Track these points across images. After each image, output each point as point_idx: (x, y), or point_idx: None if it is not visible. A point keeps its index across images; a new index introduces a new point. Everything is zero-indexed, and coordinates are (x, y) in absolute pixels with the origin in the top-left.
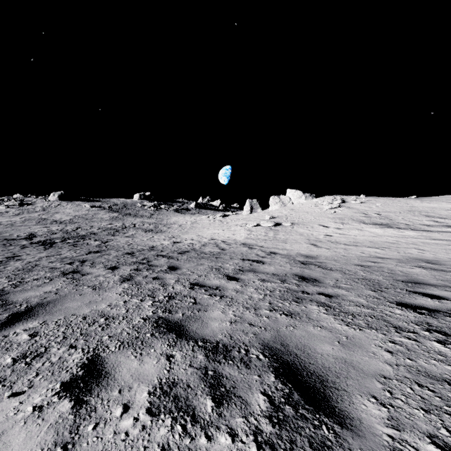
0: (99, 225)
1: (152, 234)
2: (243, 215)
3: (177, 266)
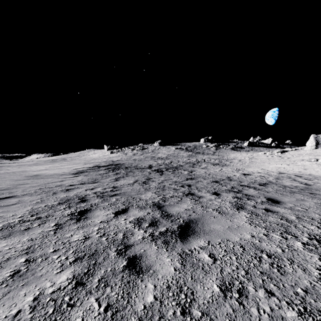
0: (182, 160)
1: (219, 167)
2: (305, 150)
3: (274, 198)
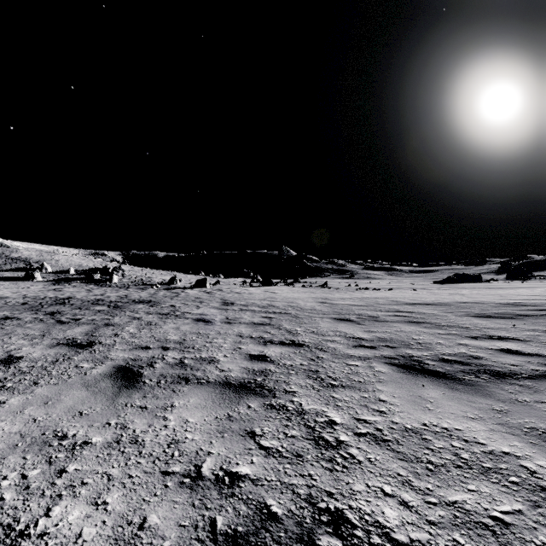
0: None
1: None
2: None
3: None
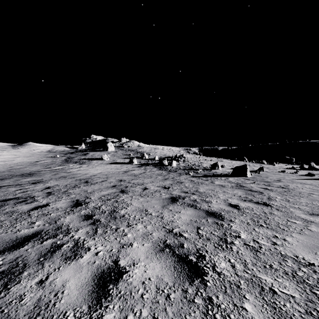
0: None
1: None
2: None
3: None
